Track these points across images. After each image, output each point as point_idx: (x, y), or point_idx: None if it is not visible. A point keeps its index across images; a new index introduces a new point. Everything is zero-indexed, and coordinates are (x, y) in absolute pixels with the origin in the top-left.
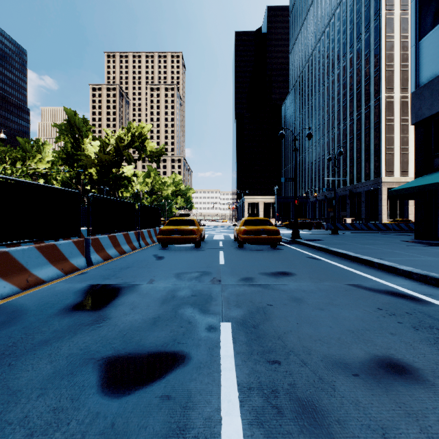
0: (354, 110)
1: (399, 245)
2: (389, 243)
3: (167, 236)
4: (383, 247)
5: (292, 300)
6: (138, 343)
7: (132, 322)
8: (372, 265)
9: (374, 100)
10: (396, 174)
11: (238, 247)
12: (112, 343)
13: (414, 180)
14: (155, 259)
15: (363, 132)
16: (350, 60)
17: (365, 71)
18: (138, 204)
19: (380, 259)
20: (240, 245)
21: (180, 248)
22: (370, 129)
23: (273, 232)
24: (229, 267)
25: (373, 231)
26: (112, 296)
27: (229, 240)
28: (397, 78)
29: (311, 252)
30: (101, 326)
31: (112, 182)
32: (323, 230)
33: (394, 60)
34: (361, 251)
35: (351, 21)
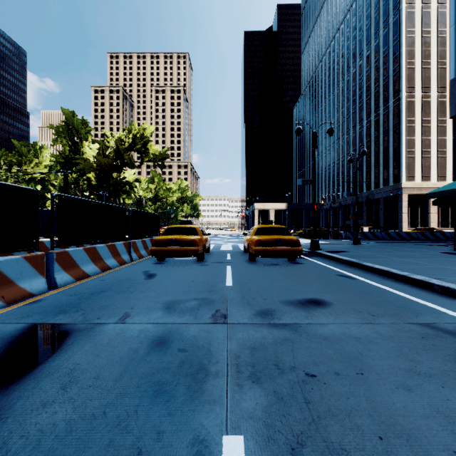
0: (372, 111)
1: (443, 258)
2: (429, 256)
3: (163, 247)
4: (428, 262)
5: (346, 363)
6: None
7: (43, 431)
8: (431, 288)
9: (394, 100)
10: (417, 179)
11: (249, 260)
12: None
13: (455, 181)
14: (143, 278)
15: (382, 134)
16: (367, 58)
17: (384, 69)
18: (130, 208)
19: (438, 280)
20: (251, 258)
21: (179, 262)
22: (389, 131)
23: (292, 242)
24: (238, 290)
25: (397, 240)
26: (48, 352)
27: (238, 251)
28: (418, 76)
29: (339, 267)
30: None
31: (113, 187)
32: (341, 239)
33: (415, 57)
34: (404, 267)
35: (368, 16)
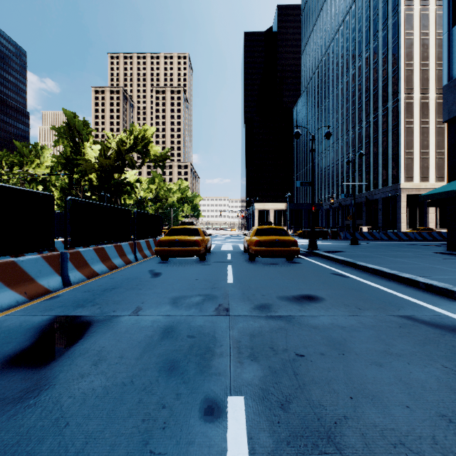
0: (371, 112)
1: (435, 258)
2: (422, 256)
3: (167, 248)
4: (419, 261)
5: (331, 346)
6: (79, 455)
7: (85, 393)
8: (417, 285)
9: (392, 101)
10: (416, 180)
11: (249, 260)
12: (33, 453)
13: (448, 183)
14: (150, 276)
15: (380, 135)
16: (366, 60)
17: (383, 71)
18: (134, 210)
19: (424, 278)
20: (251, 258)
21: (182, 262)
22: (388, 132)
23: (290, 243)
24: (239, 287)
25: (394, 241)
26: (76, 338)
27: (238, 251)
28: (417, 78)
29: (335, 266)
30: (32, 406)
31: (114, 188)
32: (339, 239)
33: (413, 59)
34: (396, 266)
35: (367, 18)
